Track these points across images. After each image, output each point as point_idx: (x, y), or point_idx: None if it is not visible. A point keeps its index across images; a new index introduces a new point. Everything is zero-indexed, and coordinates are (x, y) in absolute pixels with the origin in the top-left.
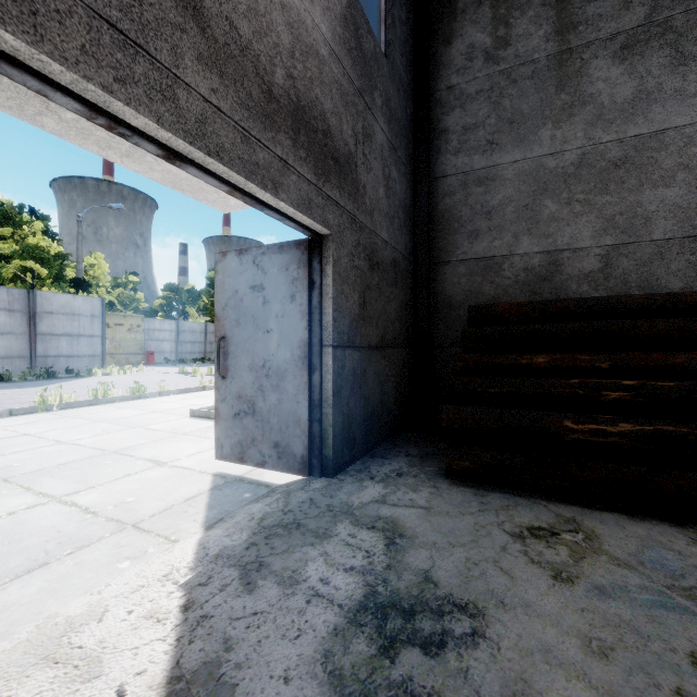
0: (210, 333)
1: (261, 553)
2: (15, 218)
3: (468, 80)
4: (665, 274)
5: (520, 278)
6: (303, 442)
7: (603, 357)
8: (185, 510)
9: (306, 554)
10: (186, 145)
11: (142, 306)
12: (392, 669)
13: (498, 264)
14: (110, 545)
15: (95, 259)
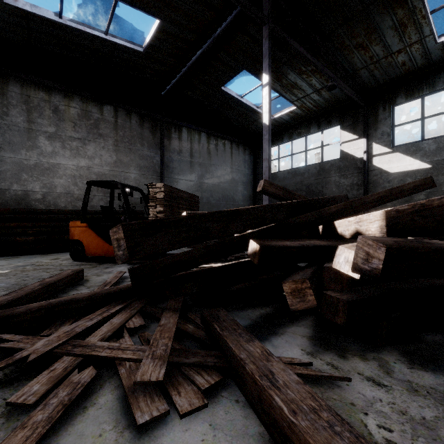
0: None
1: None
2: None
3: None
4: (60, 202)
5: (13, 197)
6: None
7: (31, 224)
8: None
9: None
10: None
11: None
12: None
13: (4, 191)
14: None
15: None
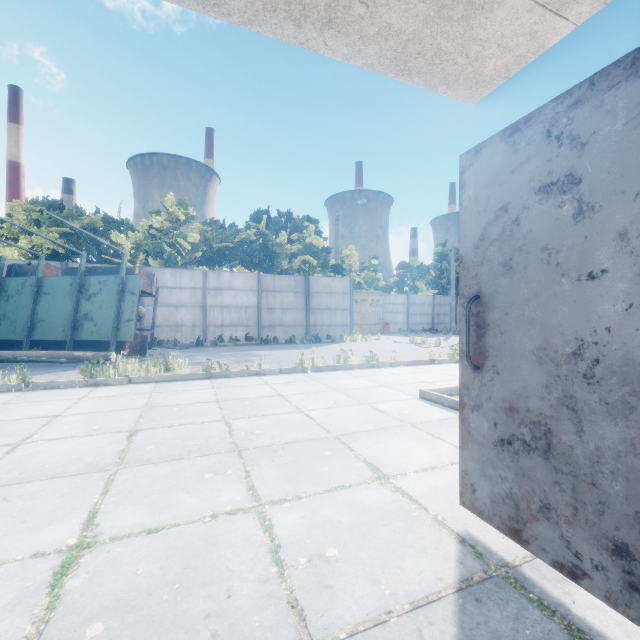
0: (437, 305)
1: None
2: (300, 226)
3: None
4: None
5: None
6: None
7: None
8: None
9: None
10: None
11: (380, 284)
12: None
13: None
14: None
15: (349, 251)
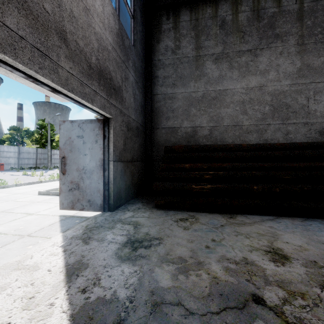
0: (39, 154)
1: (89, 235)
2: None
3: (166, 58)
4: (227, 137)
5: (183, 136)
6: (101, 199)
7: (205, 164)
8: (50, 228)
9: (106, 233)
10: (61, 88)
11: None
12: (136, 253)
13: (176, 130)
14: (20, 242)
15: None
